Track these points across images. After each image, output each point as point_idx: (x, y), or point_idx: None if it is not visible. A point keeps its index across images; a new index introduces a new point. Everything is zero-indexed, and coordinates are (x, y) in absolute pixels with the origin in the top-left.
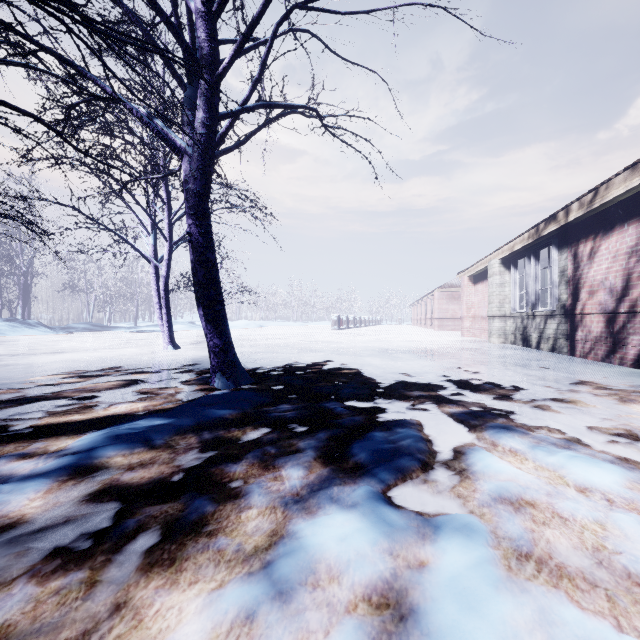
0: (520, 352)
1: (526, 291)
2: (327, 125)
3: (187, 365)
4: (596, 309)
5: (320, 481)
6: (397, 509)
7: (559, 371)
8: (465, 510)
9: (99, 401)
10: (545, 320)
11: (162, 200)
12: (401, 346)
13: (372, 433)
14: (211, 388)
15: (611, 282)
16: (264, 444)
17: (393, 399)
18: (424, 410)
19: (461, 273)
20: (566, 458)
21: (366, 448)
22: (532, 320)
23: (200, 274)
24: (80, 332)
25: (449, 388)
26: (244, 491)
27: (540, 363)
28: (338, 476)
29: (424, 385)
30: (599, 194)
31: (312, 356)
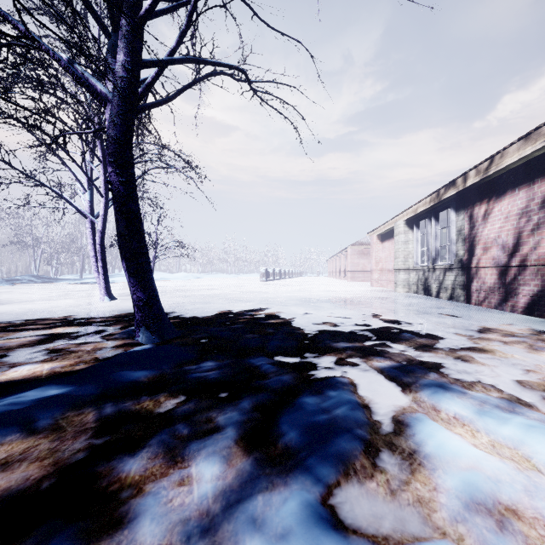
0: (423, 300)
1: (427, 248)
2: (255, 89)
3: (117, 317)
4: (490, 263)
5: (240, 484)
6: (346, 540)
7: (463, 318)
8: (433, 528)
9: (1, 362)
10: (444, 273)
11: (97, 158)
12: (321, 295)
13: (303, 399)
14: (134, 343)
15: (503, 239)
16: (177, 420)
17: (320, 352)
18: (353, 365)
19: (370, 232)
20: (523, 430)
21: (297, 424)
22: (432, 273)
23: (121, 225)
24: (25, 284)
25: (372, 338)
26: (132, 512)
27: (444, 311)
28: (264, 473)
29: (348, 335)
30: (494, 162)
31: (242, 306)
